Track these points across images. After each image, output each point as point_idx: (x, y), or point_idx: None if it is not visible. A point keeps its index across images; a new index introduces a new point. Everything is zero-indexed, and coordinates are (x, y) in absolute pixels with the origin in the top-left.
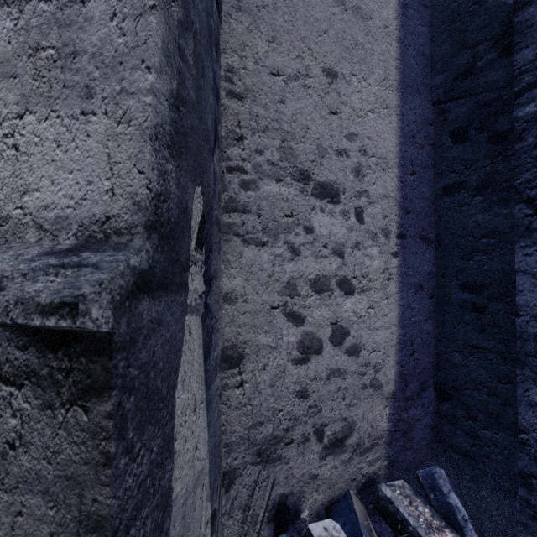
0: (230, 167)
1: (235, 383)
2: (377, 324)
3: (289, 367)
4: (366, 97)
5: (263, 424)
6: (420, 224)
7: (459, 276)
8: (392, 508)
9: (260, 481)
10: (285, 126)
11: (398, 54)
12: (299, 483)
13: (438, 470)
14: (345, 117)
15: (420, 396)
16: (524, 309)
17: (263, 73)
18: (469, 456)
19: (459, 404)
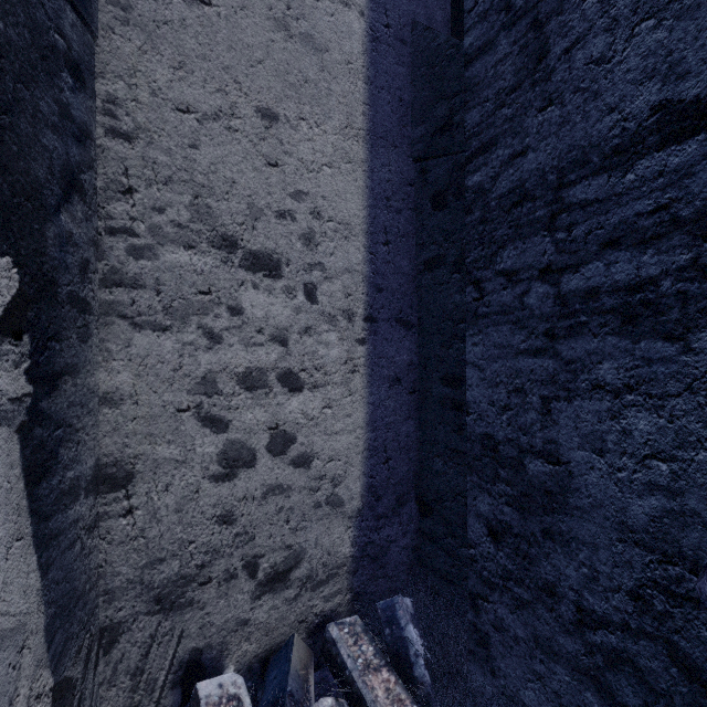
0: (112, 228)
1: (120, 511)
2: (336, 427)
3: (206, 486)
4: (320, 148)
5: (165, 562)
6: (397, 305)
7: (440, 367)
8: (335, 650)
9: (160, 635)
10: (200, 178)
11: (366, 98)
12: (221, 633)
13: (400, 599)
14: (290, 170)
15: (397, 512)
16: (473, 406)
17: (165, 108)
18: (449, 580)
19: (440, 518)
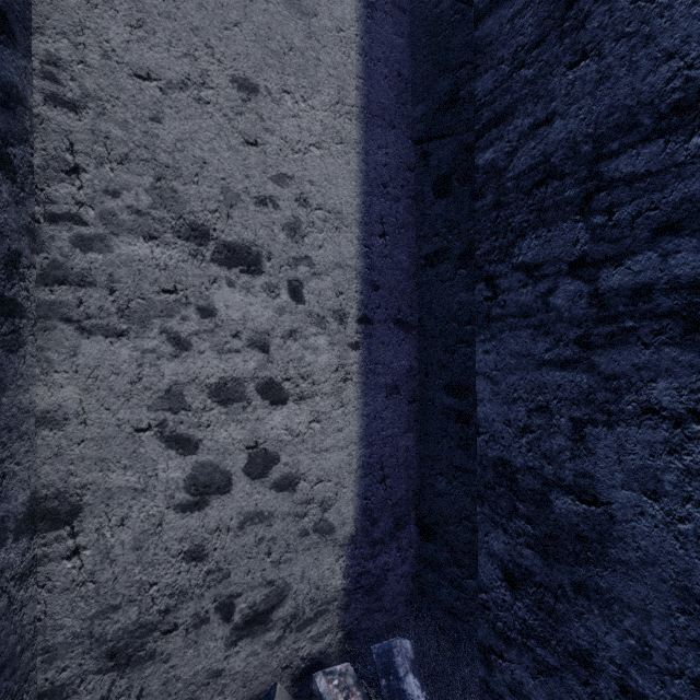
0: (53, 214)
1: (63, 552)
2: (325, 443)
3: (171, 518)
4: (307, 125)
5: (121, 609)
6: (395, 304)
7: (443, 374)
8: None
9: (114, 696)
10: (163, 156)
11: (360, 71)
12: (190, 688)
13: (398, 642)
14: (271, 150)
15: (395, 537)
16: (484, 424)
17: (121, 73)
18: (454, 614)
19: (443, 544)
